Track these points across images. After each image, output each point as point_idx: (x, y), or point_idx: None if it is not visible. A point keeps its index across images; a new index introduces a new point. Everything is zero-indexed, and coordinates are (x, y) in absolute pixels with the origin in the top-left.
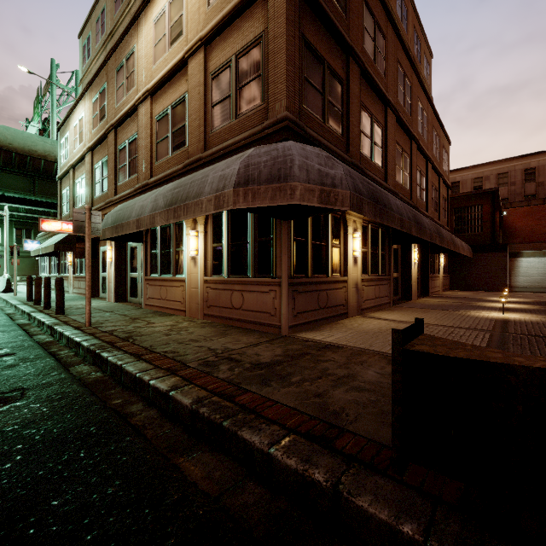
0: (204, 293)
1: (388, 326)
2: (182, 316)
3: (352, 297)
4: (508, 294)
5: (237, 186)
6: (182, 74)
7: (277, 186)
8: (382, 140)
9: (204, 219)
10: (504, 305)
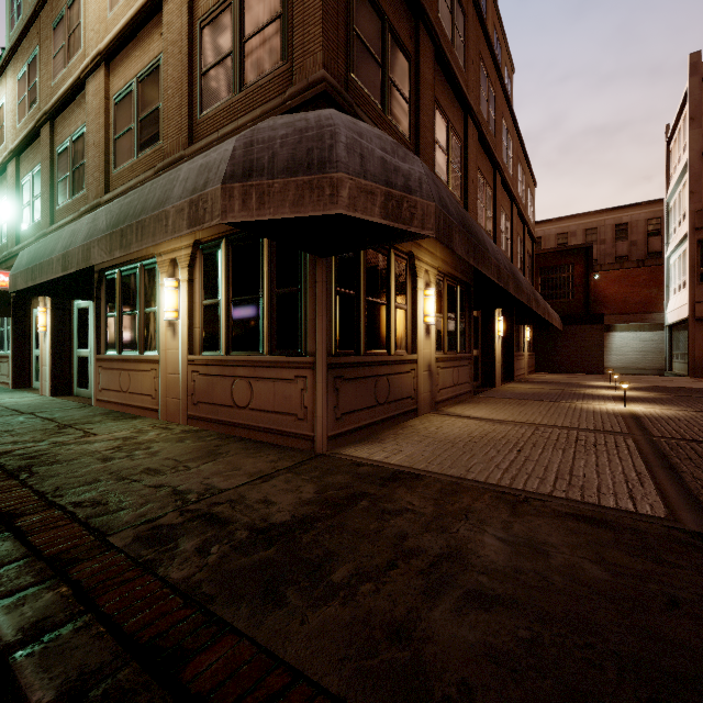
0: (188, 382)
1: (481, 429)
2: (153, 420)
3: (424, 385)
4: (608, 377)
5: (229, 180)
6: (155, 24)
7: (306, 180)
8: (461, 160)
9: (188, 259)
10: (615, 393)
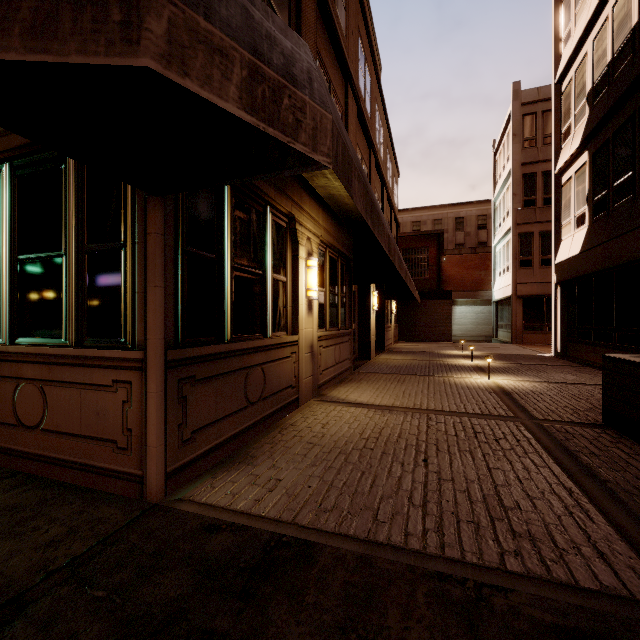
0: None
1: (373, 424)
2: None
3: (306, 368)
4: (457, 346)
5: None
6: None
7: None
8: None
9: None
10: (472, 363)
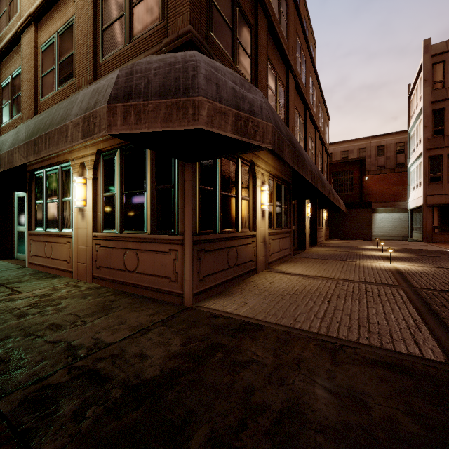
0: (93, 252)
1: (300, 284)
2: (68, 279)
3: (261, 251)
4: (375, 242)
5: (113, 100)
6: None
7: (173, 101)
8: (285, 100)
9: (93, 163)
10: (382, 254)
